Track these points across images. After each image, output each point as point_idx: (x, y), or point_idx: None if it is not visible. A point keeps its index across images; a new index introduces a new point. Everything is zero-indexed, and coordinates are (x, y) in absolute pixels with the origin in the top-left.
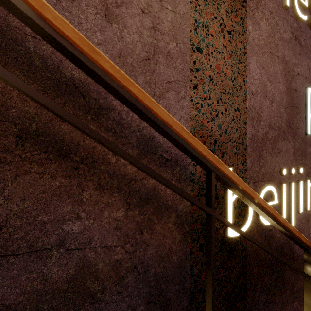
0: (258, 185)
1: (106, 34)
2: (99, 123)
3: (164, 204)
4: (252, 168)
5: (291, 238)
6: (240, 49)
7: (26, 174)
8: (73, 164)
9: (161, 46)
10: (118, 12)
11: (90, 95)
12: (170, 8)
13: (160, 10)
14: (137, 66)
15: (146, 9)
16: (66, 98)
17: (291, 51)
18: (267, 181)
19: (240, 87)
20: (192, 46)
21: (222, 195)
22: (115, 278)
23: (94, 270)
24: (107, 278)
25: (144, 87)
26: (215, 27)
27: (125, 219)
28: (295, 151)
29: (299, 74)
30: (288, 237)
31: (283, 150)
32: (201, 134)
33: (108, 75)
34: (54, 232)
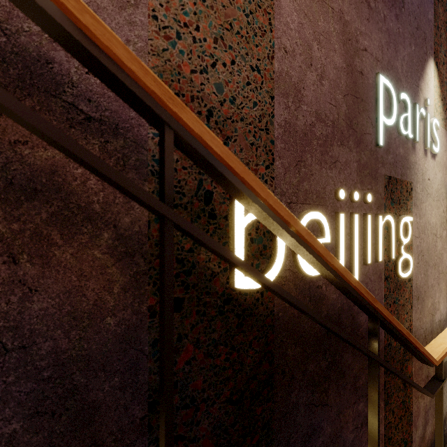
0: (297, 209)
1: None
2: None
3: (83, 208)
4: (286, 178)
5: (346, 293)
6: None
7: None
8: None
9: None
10: None
11: None
12: None
13: None
14: None
15: None
16: None
17: (354, 8)
18: (312, 206)
19: (263, 32)
20: None
21: (225, 213)
22: None
23: None
24: None
25: None
26: None
27: None
28: (361, 168)
29: (367, 50)
30: (342, 292)
31: (341, 162)
32: (179, 91)
33: None
34: None
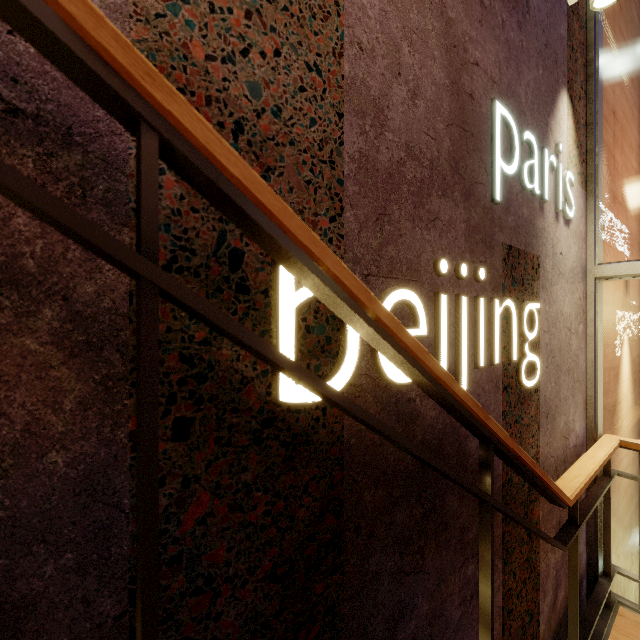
0: (379, 286)
1: None
2: None
3: (2, 265)
4: (361, 237)
5: (447, 407)
6: None
7: None
8: None
9: None
10: None
11: None
12: None
13: None
14: None
15: None
16: None
17: (461, 3)
18: (401, 281)
19: (326, 14)
20: None
21: (264, 285)
22: None
23: None
24: None
25: None
26: None
27: None
28: (470, 232)
29: (479, 65)
30: (442, 406)
31: (443, 220)
32: (184, 85)
33: None
34: None
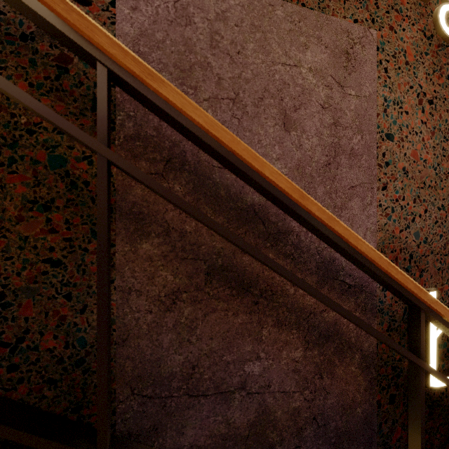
0: None
1: (284, 146)
2: (277, 249)
3: (347, 342)
4: None
5: None
6: (446, 121)
7: (214, 312)
8: (253, 299)
9: (343, 144)
10: (297, 116)
11: (269, 220)
12: (354, 92)
13: (342, 100)
14: (316, 175)
15: (326, 103)
16: (247, 226)
17: None
18: None
19: (446, 175)
20: (380, 134)
21: None
22: (293, 429)
23: (272, 418)
24: (285, 428)
25: (324, 199)
26: (411, 101)
27: (303, 360)
28: None
29: None
30: None
31: None
32: (392, 248)
33: (311, 215)
34: (237, 373)
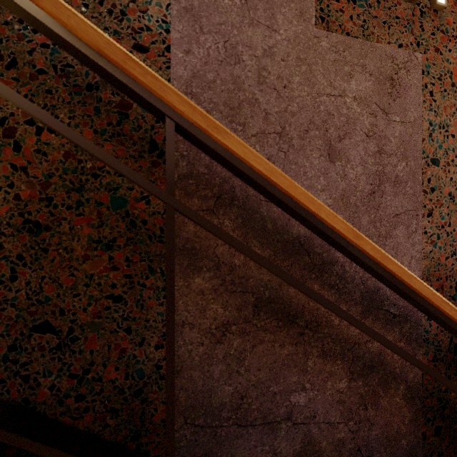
0: None
1: (329, 177)
2: (322, 280)
3: (391, 372)
4: None
5: None
6: None
7: (261, 343)
8: (299, 330)
9: (387, 172)
10: (341, 146)
11: (314, 251)
12: (398, 118)
13: (386, 127)
14: (361, 204)
15: (371, 132)
16: (293, 258)
17: None
18: None
19: None
20: (425, 159)
21: None
22: None
23: (317, 448)
24: None
25: (368, 228)
26: None
27: (348, 391)
28: None
29: None
30: None
31: None
32: (438, 276)
33: (364, 254)
34: (283, 404)
